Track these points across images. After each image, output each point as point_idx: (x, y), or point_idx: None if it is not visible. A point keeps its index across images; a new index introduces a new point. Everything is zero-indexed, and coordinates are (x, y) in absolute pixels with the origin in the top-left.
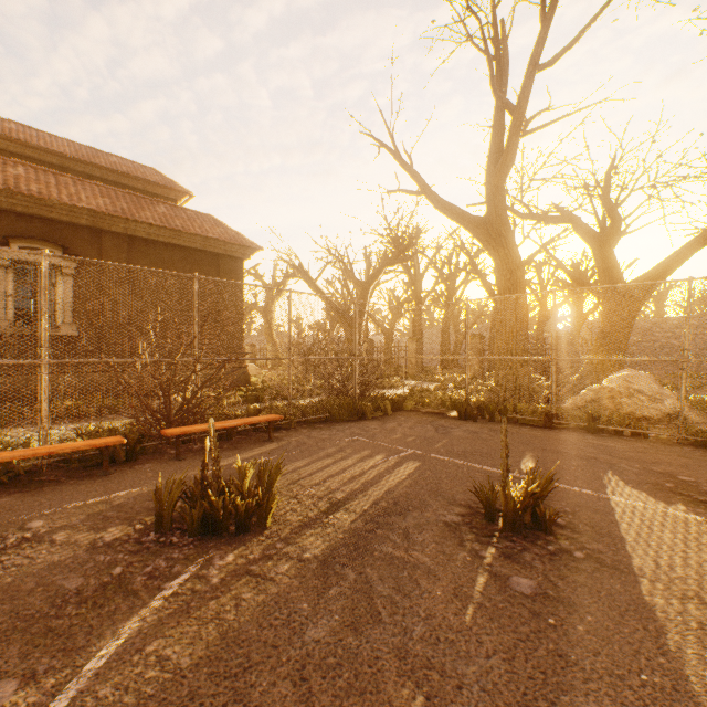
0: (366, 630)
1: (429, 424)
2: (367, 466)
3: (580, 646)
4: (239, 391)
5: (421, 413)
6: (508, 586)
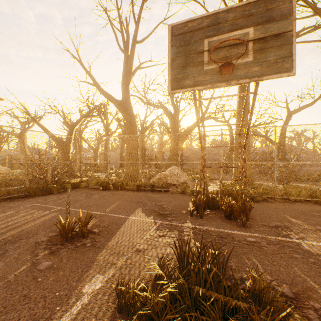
0: None
1: (85, 194)
2: (23, 219)
3: (41, 288)
4: None
5: (87, 188)
6: (36, 267)
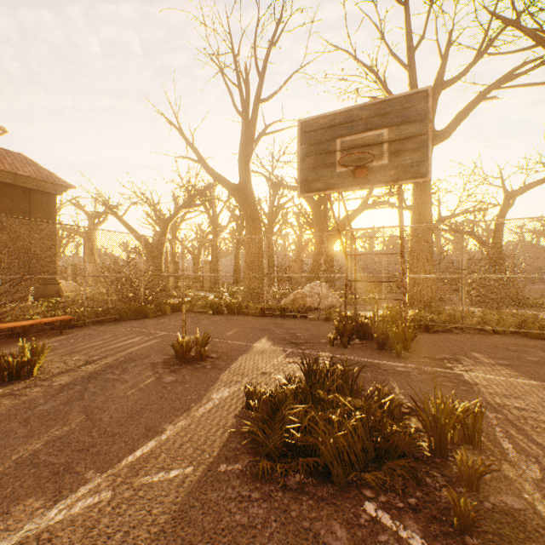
0: (72, 403)
1: (190, 318)
2: (127, 343)
3: (173, 393)
4: (45, 302)
5: (192, 312)
6: (162, 380)
